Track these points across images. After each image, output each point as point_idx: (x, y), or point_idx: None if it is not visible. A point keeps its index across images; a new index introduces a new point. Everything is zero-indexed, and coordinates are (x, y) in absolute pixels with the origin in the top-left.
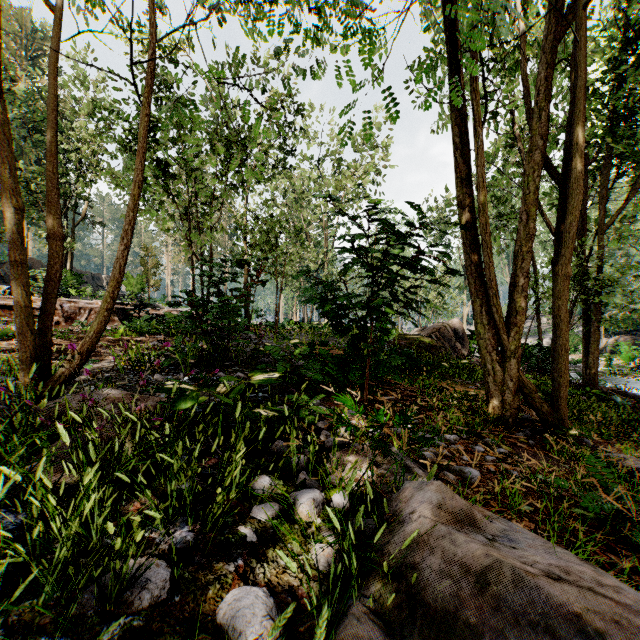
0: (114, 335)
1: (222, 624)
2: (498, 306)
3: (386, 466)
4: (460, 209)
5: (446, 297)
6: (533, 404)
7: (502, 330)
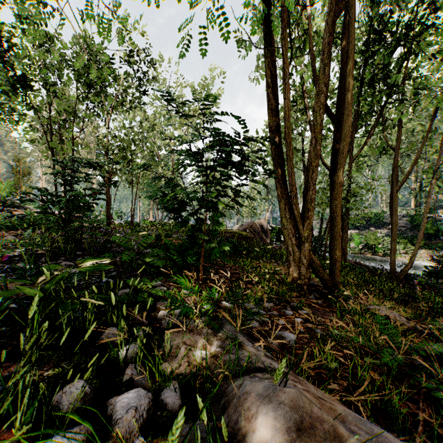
0: None
1: None
2: (297, 205)
3: (219, 342)
4: (270, 133)
5: (255, 205)
6: (318, 274)
7: (299, 222)
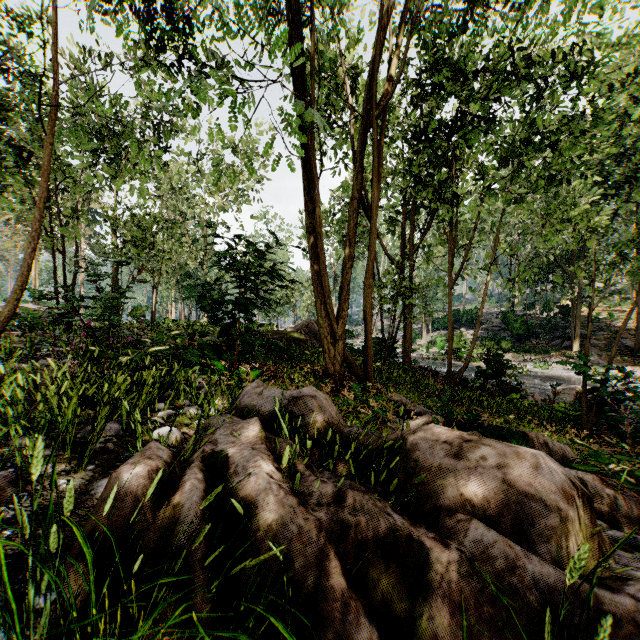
0: None
1: (154, 436)
2: (331, 304)
3: None
4: (307, 234)
5: None
6: (353, 371)
7: (334, 321)
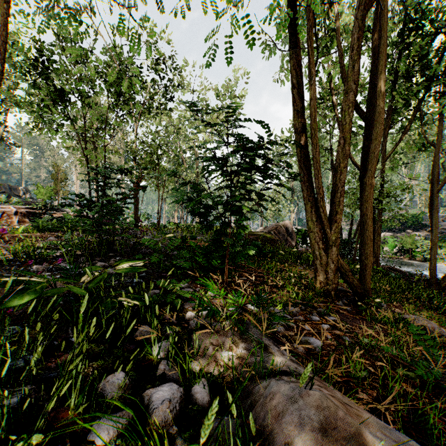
0: (14, 232)
1: None
2: (324, 207)
3: (244, 344)
4: (296, 134)
5: (280, 206)
6: (347, 280)
7: (326, 225)
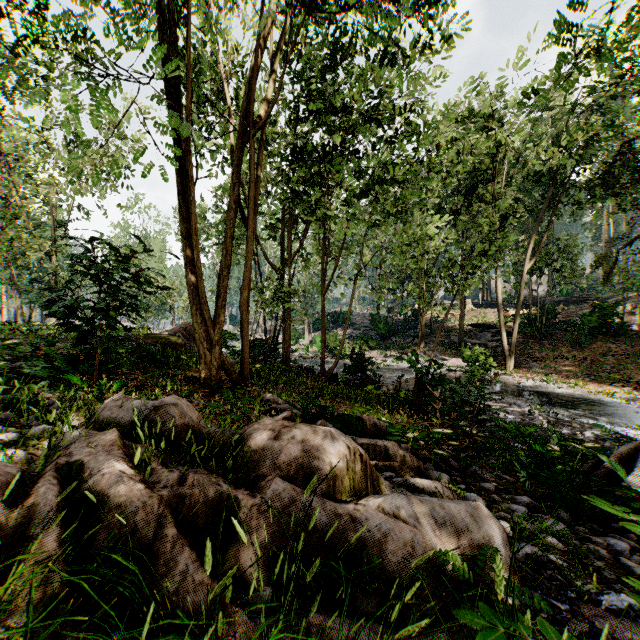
0: None
1: None
2: (207, 311)
3: None
4: (182, 239)
5: None
6: (230, 375)
7: (210, 327)
